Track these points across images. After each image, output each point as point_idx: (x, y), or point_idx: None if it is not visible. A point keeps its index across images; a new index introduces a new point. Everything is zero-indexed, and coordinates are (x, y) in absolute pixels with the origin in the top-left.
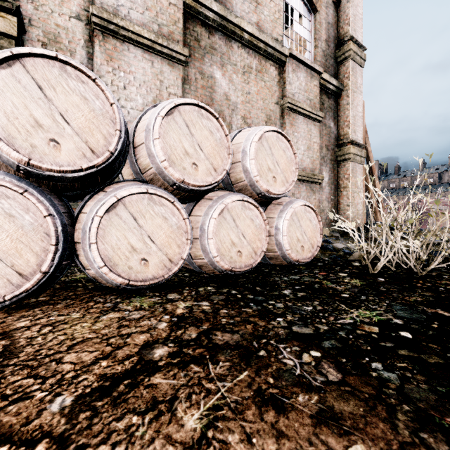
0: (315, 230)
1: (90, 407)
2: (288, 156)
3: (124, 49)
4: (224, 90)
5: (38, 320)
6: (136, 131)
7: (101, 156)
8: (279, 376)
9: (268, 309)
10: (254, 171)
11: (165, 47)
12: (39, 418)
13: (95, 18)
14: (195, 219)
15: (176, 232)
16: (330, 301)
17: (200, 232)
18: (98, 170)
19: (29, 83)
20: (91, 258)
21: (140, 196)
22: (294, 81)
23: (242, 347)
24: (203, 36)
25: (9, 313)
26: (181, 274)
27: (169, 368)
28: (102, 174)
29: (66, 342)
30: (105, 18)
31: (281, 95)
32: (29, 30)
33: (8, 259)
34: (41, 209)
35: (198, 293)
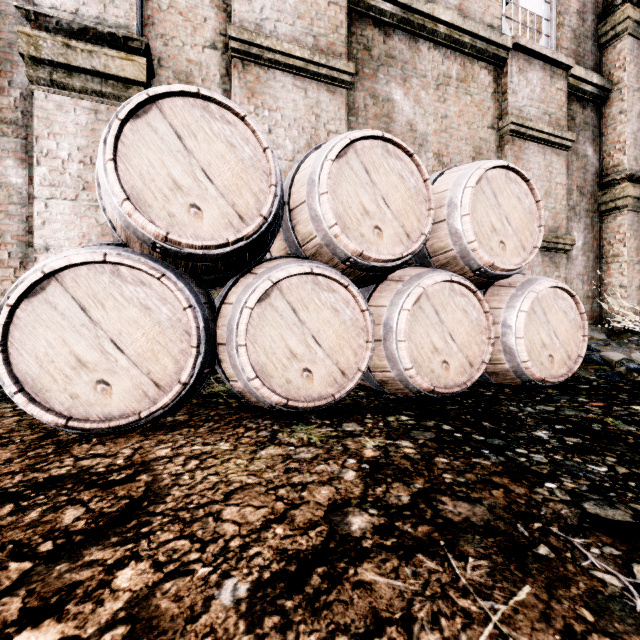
0: (573, 329)
1: (276, 608)
2: (526, 206)
3: (269, 78)
4: (407, 117)
5: (180, 448)
6: (293, 186)
7: (251, 223)
8: (601, 608)
9: (521, 464)
10: (468, 233)
11: (323, 66)
12: (207, 611)
13: (234, 42)
14: (375, 310)
15: (351, 330)
16: (639, 459)
17: (383, 331)
18: (247, 243)
19: (166, 132)
20: (238, 366)
21: (302, 278)
22: (522, 87)
23: (499, 533)
24: (376, 41)
25: (145, 436)
26: (354, 393)
27: (383, 556)
28: (251, 249)
29: (220, 487)
30: (246, 40)
31: (499, 113)
32: (158, 73)
33: (144, 364)
34: (181, 298)
35: (389, 425)
